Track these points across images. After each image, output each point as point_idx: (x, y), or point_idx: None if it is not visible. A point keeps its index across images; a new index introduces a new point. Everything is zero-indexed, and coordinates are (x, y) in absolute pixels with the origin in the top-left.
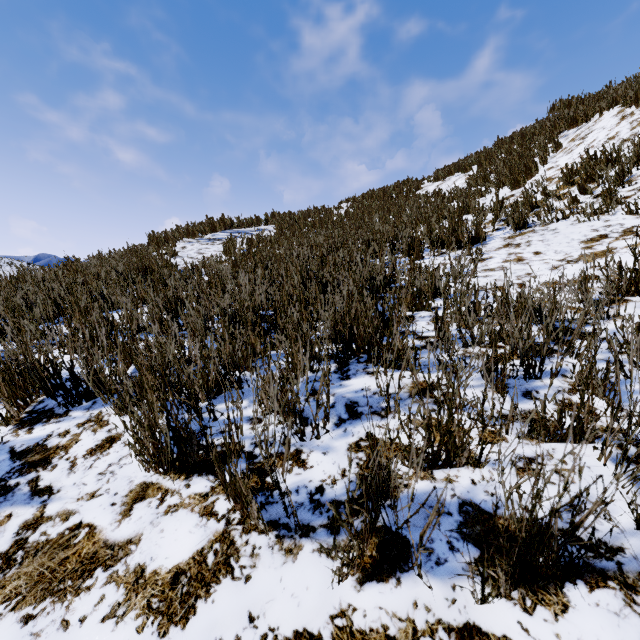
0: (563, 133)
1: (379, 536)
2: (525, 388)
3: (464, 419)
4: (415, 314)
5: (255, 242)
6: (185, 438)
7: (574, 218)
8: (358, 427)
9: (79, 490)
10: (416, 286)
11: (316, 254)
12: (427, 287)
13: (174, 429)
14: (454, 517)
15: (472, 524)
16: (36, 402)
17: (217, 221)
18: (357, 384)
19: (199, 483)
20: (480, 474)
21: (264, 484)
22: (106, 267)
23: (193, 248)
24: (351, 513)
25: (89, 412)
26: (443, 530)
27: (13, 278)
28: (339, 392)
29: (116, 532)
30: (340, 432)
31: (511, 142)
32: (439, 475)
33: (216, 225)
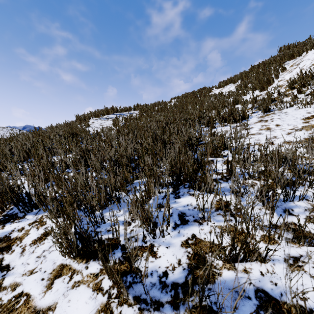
0: (286, 62)
1: (204, 313)
2: (284, 207)
3: (250, 227)
4: (214, 159)
5: (128, 119)
6: (86, 238)
7: (296, 106)
8: (186, 230)
9: (24, 268)
10: (214, 143)
11: (159, 126)
12: (220, 144)
13: (79, 233)
14: (253, 301)
15: (265, 307)
16: (9, 209)
17: (110, 109)
18: (184, 201)
19: (93, 266)
20: (265, 268)
21: (131, 268)
22: (53, 133)
23: (98, 122)
24: (185, 293)
25: (36, 216)
26: (246, 311)
27: (8, 138)
28: (174, 206)
29: (42, 300)
30: (176, 233)
31: (258, 67)
32: (239, 267)
33: (109, 111)
